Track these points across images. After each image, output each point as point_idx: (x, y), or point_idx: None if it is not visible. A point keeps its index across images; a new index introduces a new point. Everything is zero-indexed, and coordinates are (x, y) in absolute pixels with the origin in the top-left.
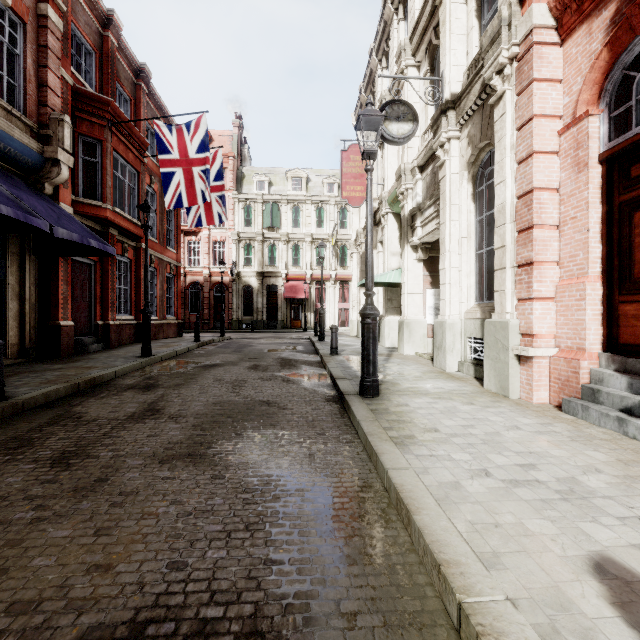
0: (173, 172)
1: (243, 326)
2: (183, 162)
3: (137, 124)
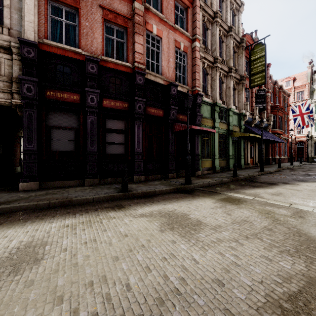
0: (296, 118)
1: (314, 160)
2: (300, 114)
3: (279, 102)
